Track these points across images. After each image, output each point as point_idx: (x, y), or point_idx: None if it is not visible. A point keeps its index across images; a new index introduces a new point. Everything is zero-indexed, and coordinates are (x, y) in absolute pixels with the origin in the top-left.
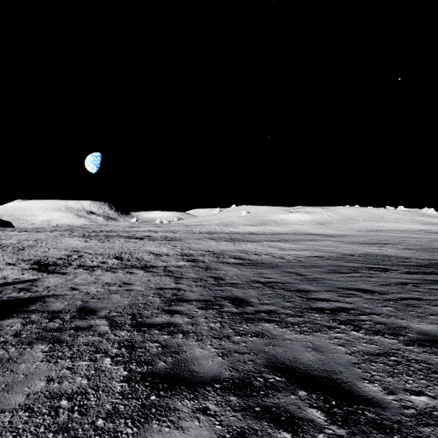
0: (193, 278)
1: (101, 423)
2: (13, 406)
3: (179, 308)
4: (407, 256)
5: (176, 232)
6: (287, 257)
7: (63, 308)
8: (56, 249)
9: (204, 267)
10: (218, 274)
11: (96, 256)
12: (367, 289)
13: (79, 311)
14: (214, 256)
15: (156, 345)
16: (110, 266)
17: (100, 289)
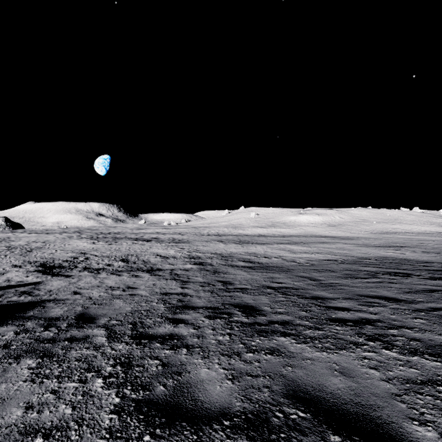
0: (200, 282)
1: None
2: None
3: (184, 317)
4: (428, 260)
5: (184, 234)
6: (298, 260)
7: (62, 315)
8: (63, 251)
9: (212, 270)
10: (227, 278)
11: (102, 259)
12: (391, 297)
13: (78, 318)
14: (222, 259)
15: (156, 363)
16: (116, 269)
17: (103, 293)
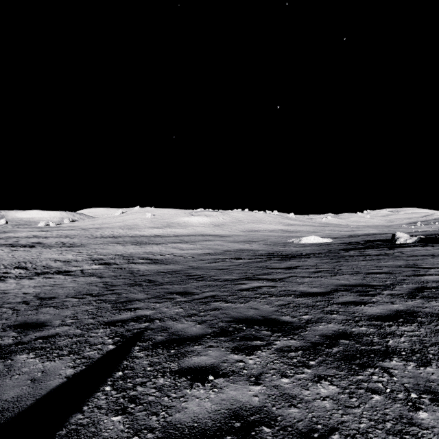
0: (113, 275)
1: (111, 309)
2: (70, 314)
3: (115, 288)
4: (260, 250)
5: (73, 237)
6: (185, 255)
7: (24, 300)
8: None
9: (119, 267)
10: (132, 270)
11: None
12: (221, 268)
13: (41, 299)
14: (124, 258)
15: (114, 298)
16: (19, 275)
17: (35, 290)
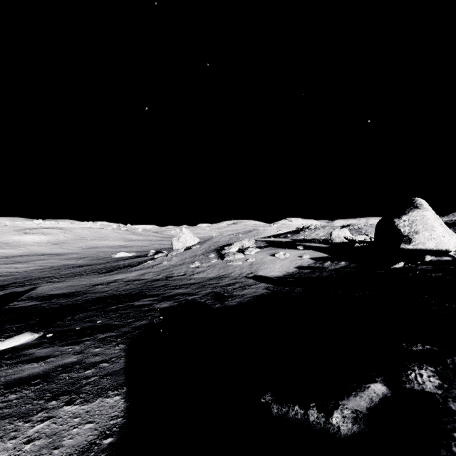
0: None
1: None
2: None
3: None
4: (79, 264)
5: None
6: (20, 271)
7: None
8: None
9: None
10: None
11: None
12: (42, 274)
13: None
14: None
15: None
16: None
17: None
